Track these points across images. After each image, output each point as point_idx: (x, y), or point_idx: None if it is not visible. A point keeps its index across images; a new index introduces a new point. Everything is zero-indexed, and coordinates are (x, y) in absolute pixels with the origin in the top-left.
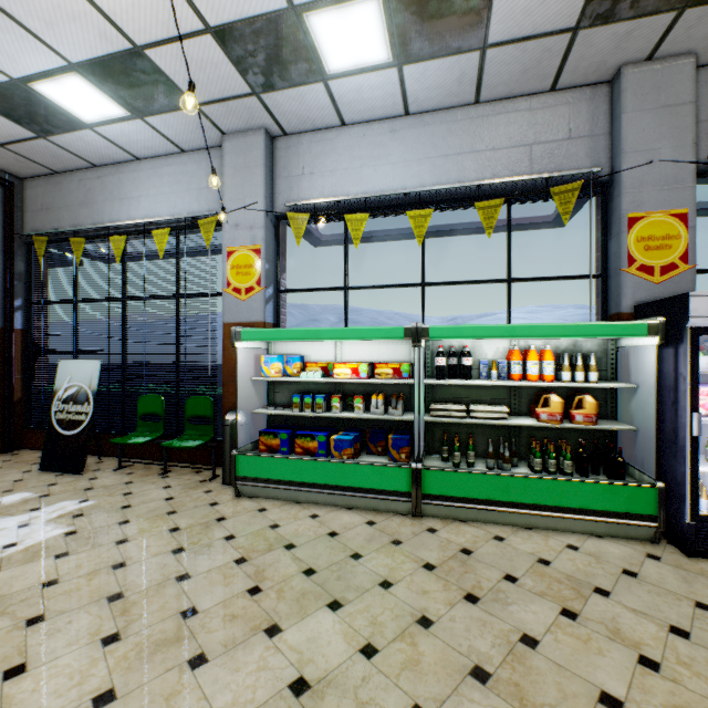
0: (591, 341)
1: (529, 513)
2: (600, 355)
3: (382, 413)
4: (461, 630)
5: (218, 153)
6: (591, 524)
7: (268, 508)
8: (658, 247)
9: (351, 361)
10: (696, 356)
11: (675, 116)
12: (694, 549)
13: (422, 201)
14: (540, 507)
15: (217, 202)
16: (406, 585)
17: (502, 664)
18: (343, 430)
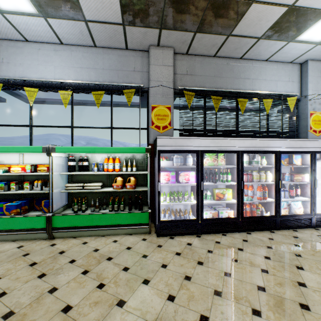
0: (139, 155)
1: (101, 229)
2: (142, 160)
3: (40, 189)
4: (20, 294)
5: None
6: (126, 230)
7: None
8: (162, 119)
9: (29, 163)
10: (159, 161)
11: (167, 70)
12: (159, 233)
13: (71, 87)
14: (106, 226)
15: None
16: (9, 277)
17: (27, 306)
18: (21, 200)
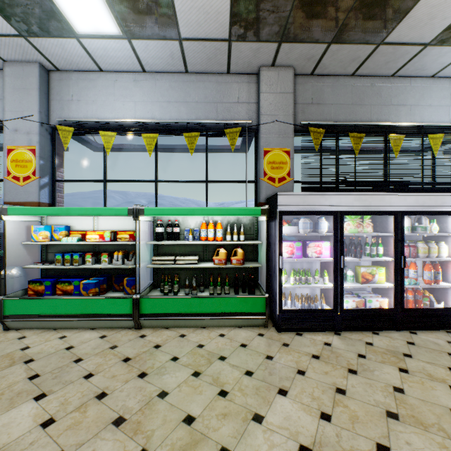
0: (246, 218)
1: (202, 319)
2: (250, 226)
3: (121, 263)
4: (124, 396)
5: (3, 74)
6: (235, 321)
7: (28, 336)
8: (277, 167)
9: (105, 230)
10: (281, 226)
11: (285, 99)
12: (280, 327)
13: (155, 128)
14: (208, 314)
15: (2, 111)
16: (103, 374)
17: (138, 412)
18: (96, 277)
